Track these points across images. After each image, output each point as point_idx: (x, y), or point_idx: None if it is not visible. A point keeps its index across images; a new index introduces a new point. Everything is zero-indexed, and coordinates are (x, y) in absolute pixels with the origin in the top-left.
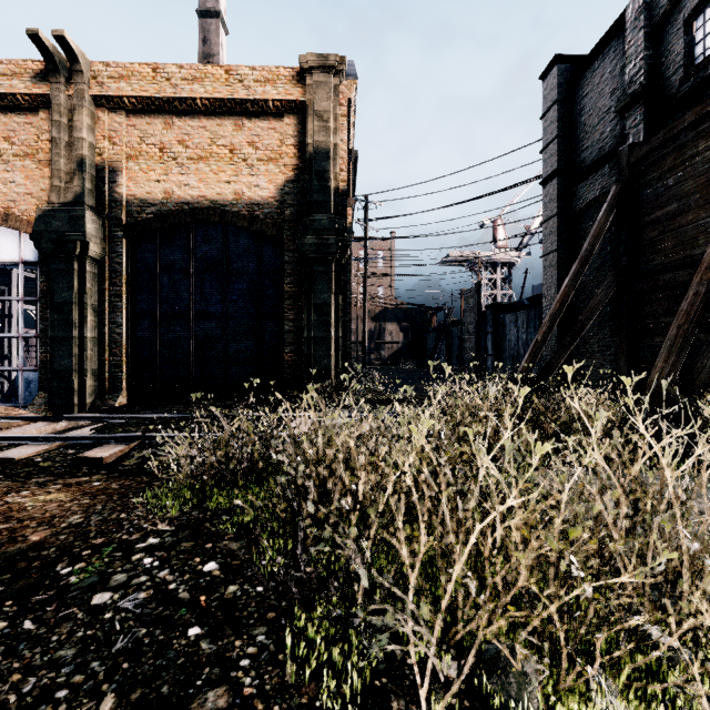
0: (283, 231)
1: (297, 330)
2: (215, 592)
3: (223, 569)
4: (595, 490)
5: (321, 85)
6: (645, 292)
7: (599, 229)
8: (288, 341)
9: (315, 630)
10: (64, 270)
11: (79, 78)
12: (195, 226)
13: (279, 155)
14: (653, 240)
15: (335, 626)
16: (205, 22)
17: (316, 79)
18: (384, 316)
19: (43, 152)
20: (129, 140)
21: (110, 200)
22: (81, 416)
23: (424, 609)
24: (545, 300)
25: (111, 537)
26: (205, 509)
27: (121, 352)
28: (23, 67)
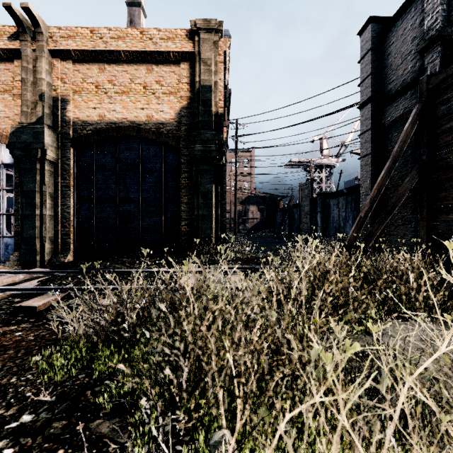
0: (180, 142)
1: (189, 209)
2: None
3: None
4: None
5: (205, 41)
6: (440, 181)
7: (406, 136)
8: (183, 217)
9: None
10: (30, 168)
11: (40, 37)
12: (120, 139)
13: (177, 90)
14: (448, 143)
15: None
16: (131, 10)
17: (202, 36)
18: (248, 201)
19: (17, 89)
20: (75, 80)
21: (62, 121)
22: (34, 271)
23: None
24: (361, 188)
25: None
26: (92, 371)
27: (69, 225)
28: (3, 30)
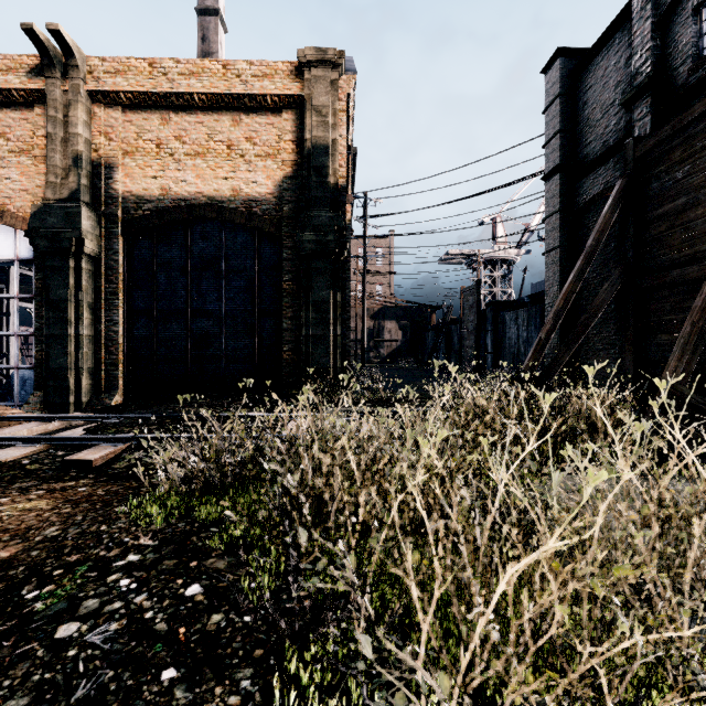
0: (281, 227)
1: (296, 327)
2: (197, 623)
3: (207, 593)
4: (621, 505)
5: (319, 80)
6: (651, 288)
7: (604, 224)
8: (287, 339)
9: (308, 677)
10: (60, 267)
11: (74, 73)
12: (192, 223)
13: (277, 151)
14: (661, 235)
15: (332, 667)
16: (204, 20)
17: (315, 73)
18: (383, 314)
19: (39, 148)
20: (125, 136)
21: (106, 196)
22: (74, 416)
23: (443, 681)
24: (547, 297)
25: (87, 553)
26: (193, 520)
27: (117, 350)
28: (19, 62)
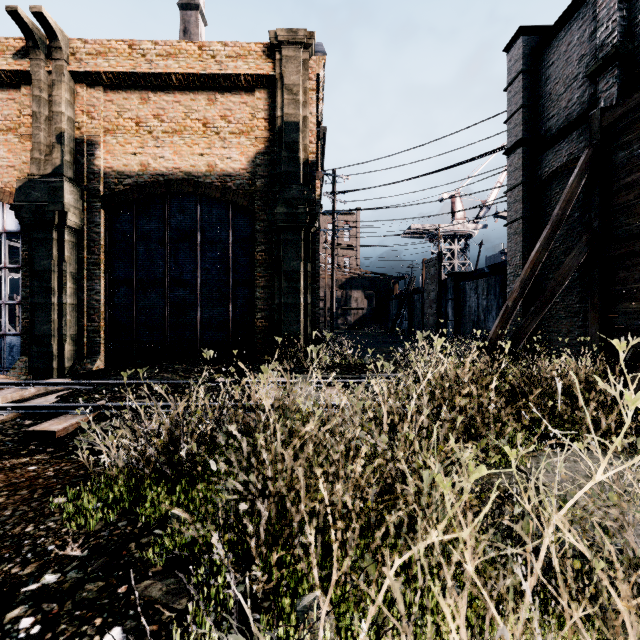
0: (254, 201)
1: (268, 296)
2: None
3: None
4: None
5: (290, 60)
6: (619, 257)
7: (571, 193)
8: (259, 307)
9: None
10: (44, 239)
11: (58, 54)
12: (170, 197)
13: (250, 129)
14: (629, 203)
15: None
16: (186, 14)
17: (286, 53)
18: (350, 284)
19: (25, 126)
20: (106, 114)
21: (88, 172)
22: (50, 382)
23: None
24: (509, 267)
25: None
26: (137, 517)
27: (99, 318)
28: (5, 44)
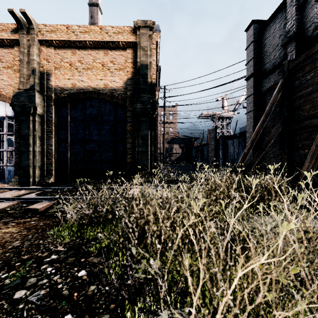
0: (126, 102)
1: (133, 147)
2: (83, 290)
3: (88, 275)
4: (288, 232)
5: (143, 35)
6: (296, 129)
7: (274, 100)
8: (129, 152)
9: None
10: (26, 120)
11: (32, 31)
12: (86, 100)
13: (124, 67)
14: (300, 105)
15: (148, 314)
16: (92, 8)
17: (141, 31)
18: (172, 141)
19: (16, 66)
20: (55, 60)
21: (47, 88)
22: (31, 187)
23: None
24: (247, 133)
25: (32, 254)
26: (83, 238)
27: (52, 157)
28: (7, 26)
